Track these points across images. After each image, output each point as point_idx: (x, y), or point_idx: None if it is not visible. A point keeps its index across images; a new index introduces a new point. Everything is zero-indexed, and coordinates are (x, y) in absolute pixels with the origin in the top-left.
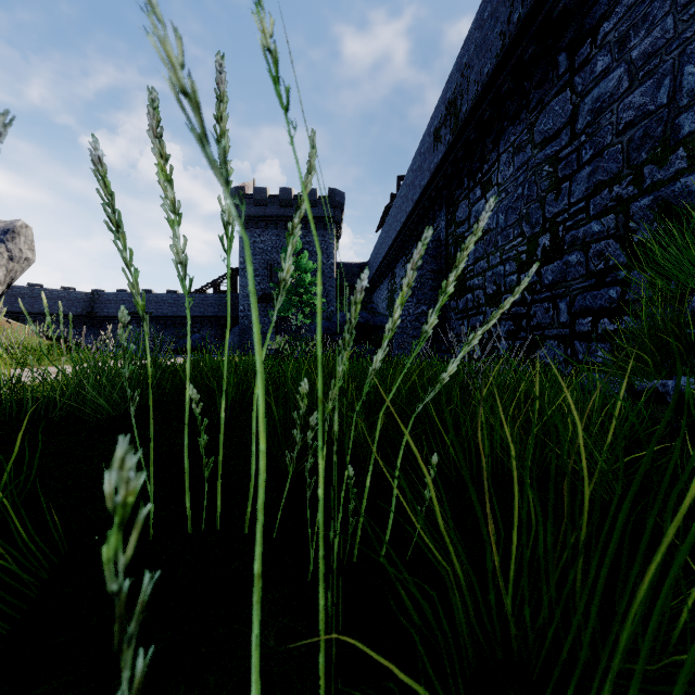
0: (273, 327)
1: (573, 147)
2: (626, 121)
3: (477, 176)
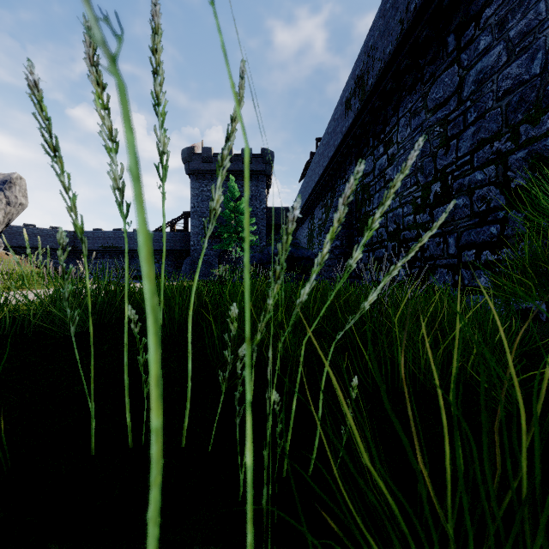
0: (217, 258)
1: (460, 111)
2: (504, 88)
3: (380, 136)
